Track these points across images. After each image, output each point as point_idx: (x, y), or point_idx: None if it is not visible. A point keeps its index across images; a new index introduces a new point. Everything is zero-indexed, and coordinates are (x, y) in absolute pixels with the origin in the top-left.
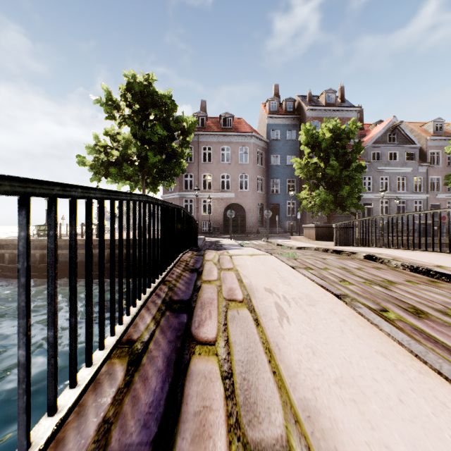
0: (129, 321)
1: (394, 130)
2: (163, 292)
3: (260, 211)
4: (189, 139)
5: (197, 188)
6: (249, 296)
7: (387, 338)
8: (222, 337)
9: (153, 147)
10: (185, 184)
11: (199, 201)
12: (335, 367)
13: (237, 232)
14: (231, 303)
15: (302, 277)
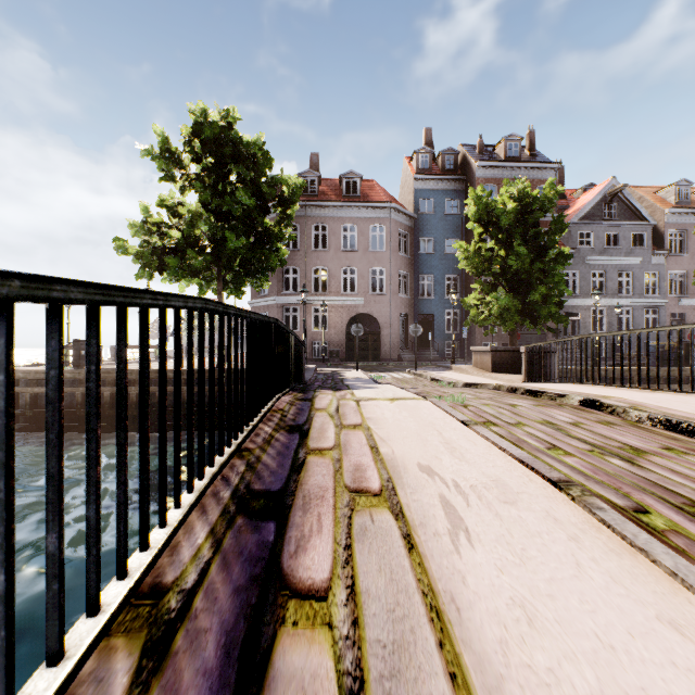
0: (161, 542)
1: (613, 198)
2: (237, 473)
3: (403, 326)
4: (291, 213)
5: (305, 289)
6: (392, 482)
7: (671, 582)
8: (341, 580)
9: (235, 225)
10: (286, 284)
11: (307, 309)
12: (581, 661)
13: (368, 359)
14: (359, 497)
15: (483, 443)
